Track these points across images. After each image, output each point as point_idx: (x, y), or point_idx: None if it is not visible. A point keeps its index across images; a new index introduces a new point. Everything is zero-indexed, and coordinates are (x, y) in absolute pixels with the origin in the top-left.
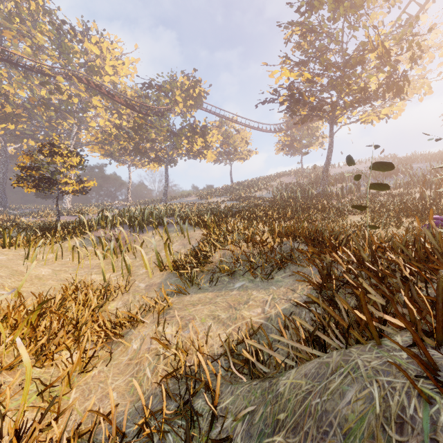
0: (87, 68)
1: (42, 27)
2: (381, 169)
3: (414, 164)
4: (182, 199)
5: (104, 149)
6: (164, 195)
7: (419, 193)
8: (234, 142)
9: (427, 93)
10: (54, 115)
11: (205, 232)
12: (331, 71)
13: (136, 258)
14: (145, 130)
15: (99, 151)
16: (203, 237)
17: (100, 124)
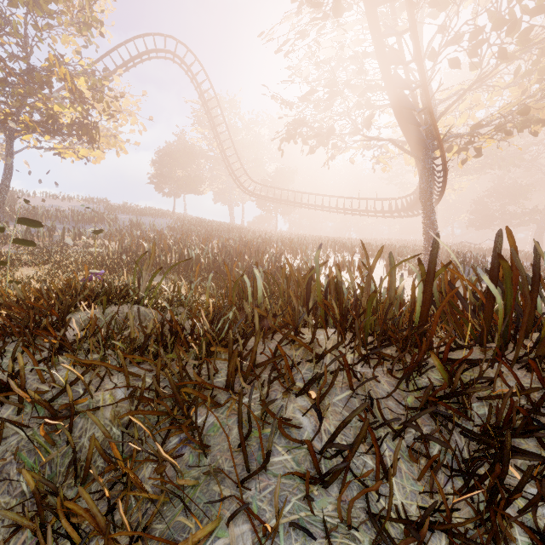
0: None
1: None
2: (31, 224)
3: (124, 215)
4: None
5: None
6: None
7: (113, 246)
8: None
9: (124, 152)
10: None
11: None
12: (2, 70)
13: None
14: None
15: None
16: None
17: None
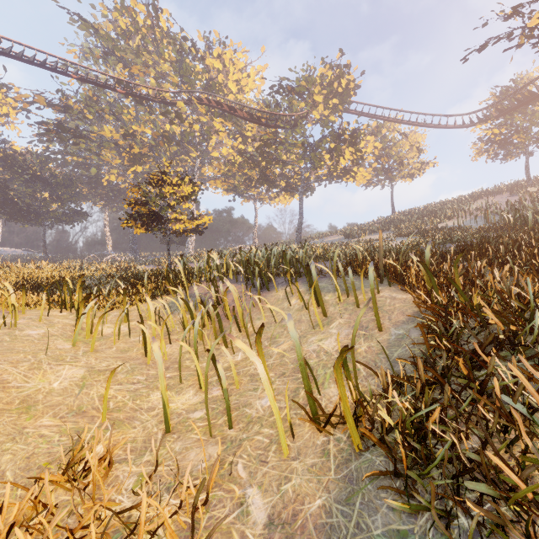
0: (209, 88)
1: (165, 52)
2: None
3: None
4: (320, 240)
5: (227, 182)
6: (297, 234)
7: None
8: (398, 151)
9: None
10: (178, 152)
11: (407, 296)
12: None
13: (252, 349)
14: (273, 148)
15: (222, 186)
16: (420, 310)
17: (222, 153)
